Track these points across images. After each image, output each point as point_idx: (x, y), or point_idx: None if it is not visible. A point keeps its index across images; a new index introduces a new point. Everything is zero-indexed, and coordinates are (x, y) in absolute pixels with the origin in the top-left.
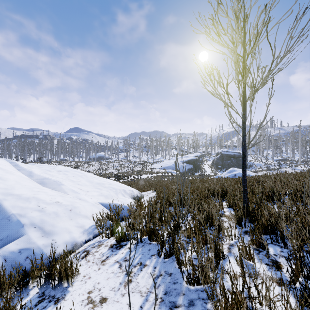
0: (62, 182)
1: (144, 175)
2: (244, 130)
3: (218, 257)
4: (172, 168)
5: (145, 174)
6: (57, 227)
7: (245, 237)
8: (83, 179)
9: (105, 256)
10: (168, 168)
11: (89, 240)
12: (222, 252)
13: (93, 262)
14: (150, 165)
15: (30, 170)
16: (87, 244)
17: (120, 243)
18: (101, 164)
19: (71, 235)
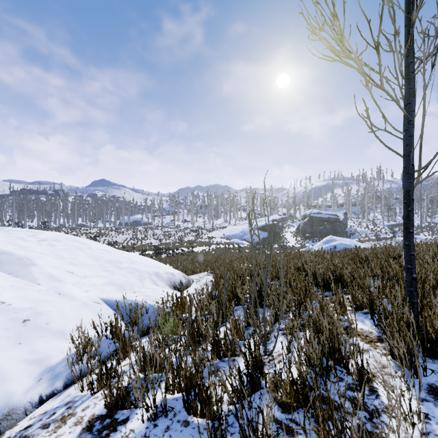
0: (35, 260)
1: (198, 247)
2: (411, 140)
3: None
4: (240, 237)
5: (199, 246)
6: None
7: None
8: (82, 254)
9: None
10: (234, 238)
11: (51, 395)
12: None
13: None
14: (208, 233)
15: None
16: (41, 409)
17: (114, 415)
18: (136, 232)
19: (4, 388)
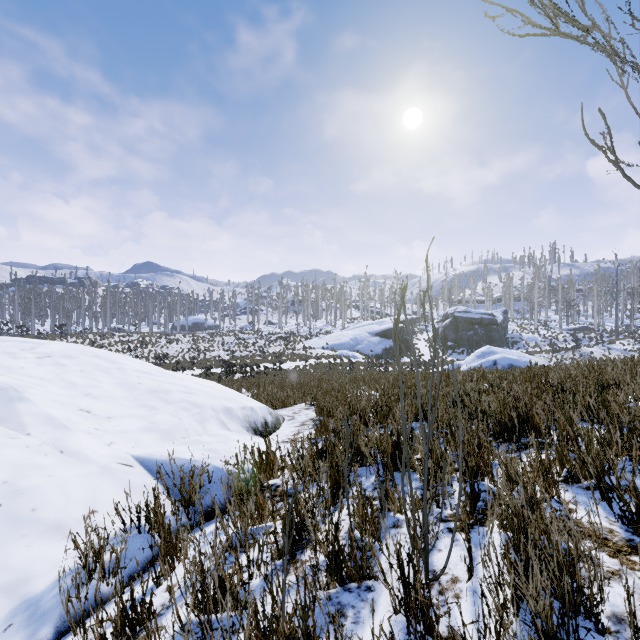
0: (26, 391)
1: (288, 363)
2: None
3: None
4: (350, 347)
5: (291, 361)
6: None
7: None
8: (108, 379)
9: None
10: (342, 348)
11: None
12: None
13: None
14: (303, 341)
15: None
16: None
17: None
18: (197, 340)
19: None
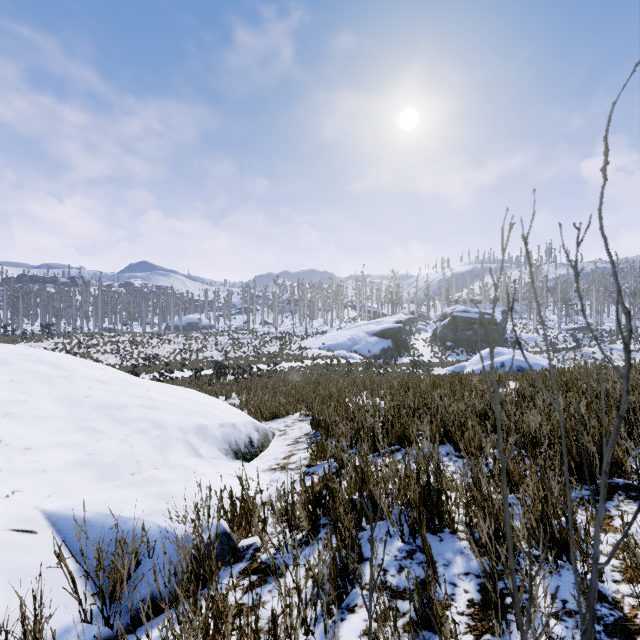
0: None
1: (284, 364)
2: None
3: None
4: (348, 347)
5: (286, 362)
6: None
7: None
8: (45, 391)
9: None
10: (339, 348)
11: None
12: None
13: None
14: (299, 341)
15: None
16: None
17: None
18: (189, 340)
19: None
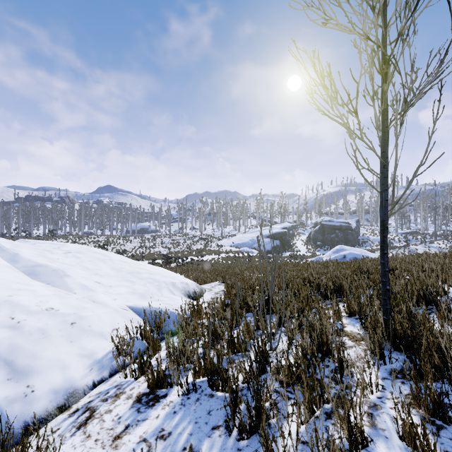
0: (67, 271)
1: (207, 256)
2: (385, 180)
3: (355, 447)
4: (249, 245)
5: (208, 255)
6: (41, 359)
7: (397, 386)
8: (105, 265)
9: (122, 424)
10: (244, 246)
11: (101, 381)
12: (362, 431)
13: (97, 439)
14: (217, 241)
15: (15, 252)
16: (96, 390)
17: (155, 392)
18: (144, 240)
19: (67, 374)
